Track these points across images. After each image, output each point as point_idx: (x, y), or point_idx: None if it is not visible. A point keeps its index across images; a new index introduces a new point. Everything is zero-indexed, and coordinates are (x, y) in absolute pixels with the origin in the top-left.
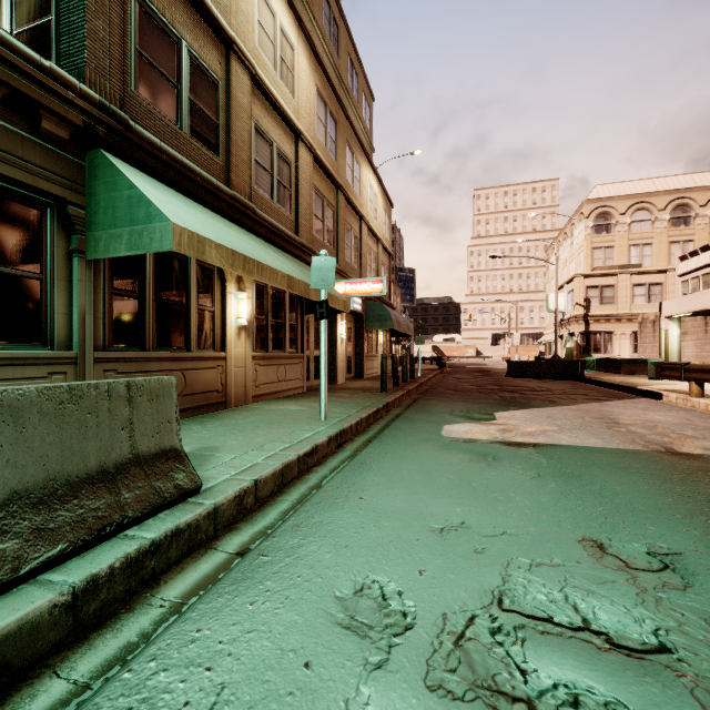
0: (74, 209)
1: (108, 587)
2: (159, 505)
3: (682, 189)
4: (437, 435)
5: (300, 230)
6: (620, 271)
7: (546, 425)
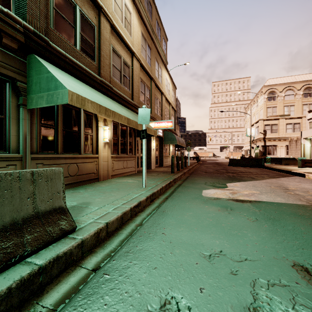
0: (20, 83)
1: (6, 301)
2: (48, 241)
3: (308, 80)
4: (200, 195)
5: (133, 98)
6: (280, 117)
7: (253, 190)
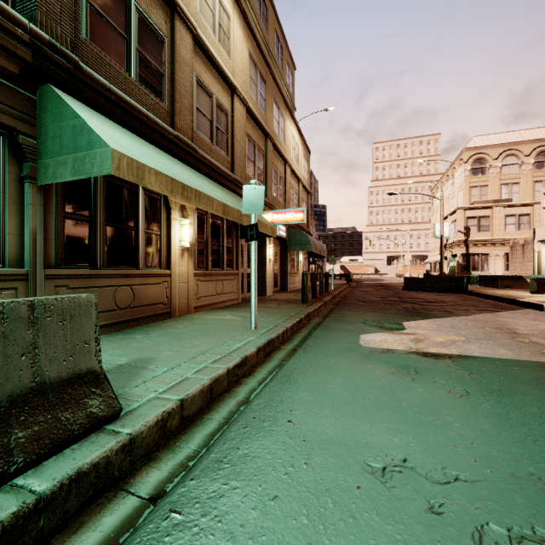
0: (25, 138)
1: None
2: (63, 441)
3: (544, 138)
4: (356, 345)
5: (235, 168)
6: (495, 204)
7: (453, 335)
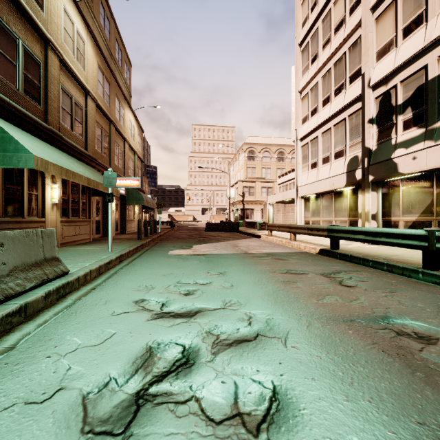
0: None
1: (52, 295)
2: (57, 275)
3: (281, 145)
4: (166, 254)
5: (88, 147)
6: (257, 180)
7: (211, 248)
